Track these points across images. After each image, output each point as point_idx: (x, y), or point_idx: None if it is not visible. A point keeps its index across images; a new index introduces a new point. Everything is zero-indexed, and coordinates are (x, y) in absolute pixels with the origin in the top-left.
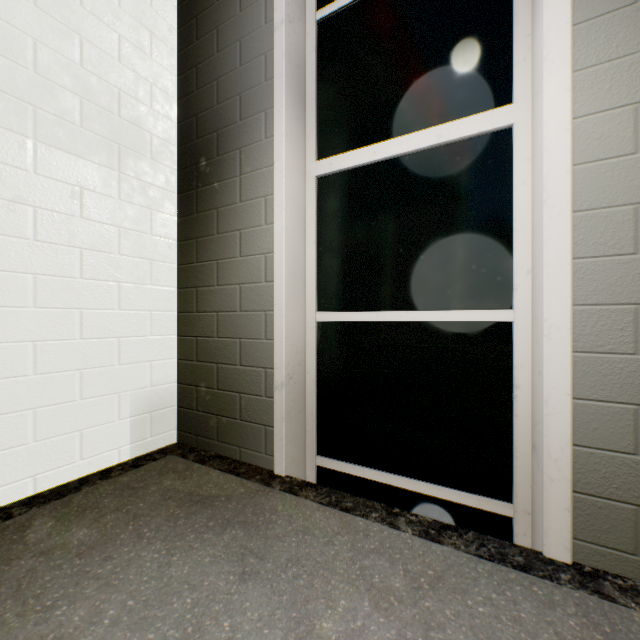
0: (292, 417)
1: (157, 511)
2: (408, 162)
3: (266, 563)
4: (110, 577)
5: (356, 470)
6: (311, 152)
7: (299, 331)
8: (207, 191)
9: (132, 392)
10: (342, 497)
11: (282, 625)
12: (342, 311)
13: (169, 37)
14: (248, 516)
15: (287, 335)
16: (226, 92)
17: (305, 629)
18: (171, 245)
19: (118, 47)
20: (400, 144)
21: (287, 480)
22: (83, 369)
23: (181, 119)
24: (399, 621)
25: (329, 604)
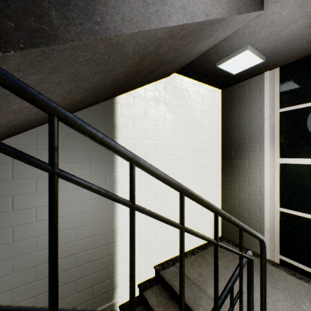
0: (270, 241)
1: (234, 261)
2: None
3: (277, 286)
4: None
5: (298, 264)
6: (277, 155)
7: (272, 213)
8: (234, 161)
9: (212, 220)
10: (295, 273)
11: (290, 302)
12: (291, 210)
13: (219, 112)
14: None
15: (269, 215)
16: (242, 133)
17: (297, 305)
18: (219, 175)
19: (209, 125)
20: None
21: (270, 261)
22: (204, 215)
23: (222, 136)
24: None
25: (302, 302)
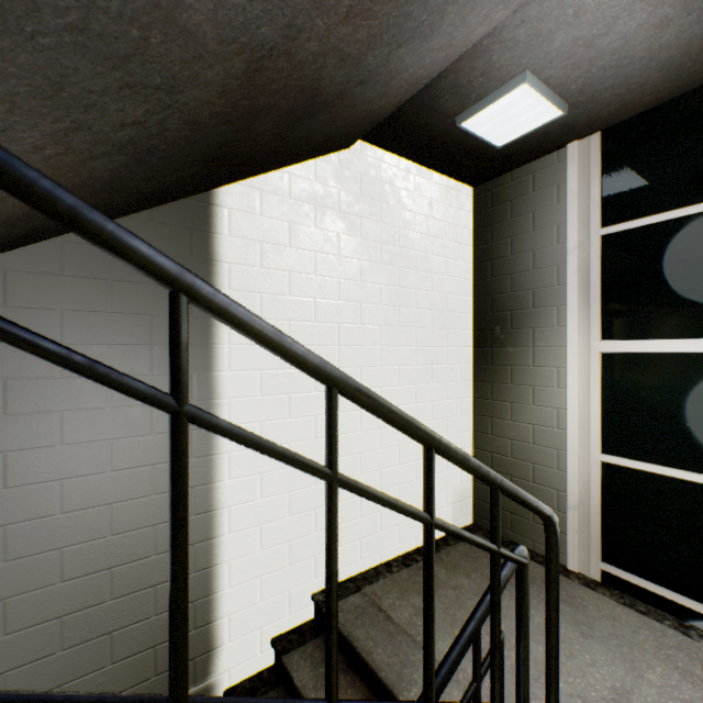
0: (581, 530)
1: None
2: (694, 358)
3: (594, 631)
4: (502, 612)
5: (641, 582)
6: (595, 333)
7: (585, 467)
8: (501, 351)
9: (451, 488)
10: (633, 601)
11: (621, 667)
12: (626, 458)
13: (468, 239)
14: (564, 597)
15: (578, 471)
16: (519, 285)
17: (637, 674)
18: (469, 384)
19: (446, 266)
20: (686, 345)
21: (580, 576)
22: None
23: (476, 295)
24: (702, 690)
25: (648, 666)
